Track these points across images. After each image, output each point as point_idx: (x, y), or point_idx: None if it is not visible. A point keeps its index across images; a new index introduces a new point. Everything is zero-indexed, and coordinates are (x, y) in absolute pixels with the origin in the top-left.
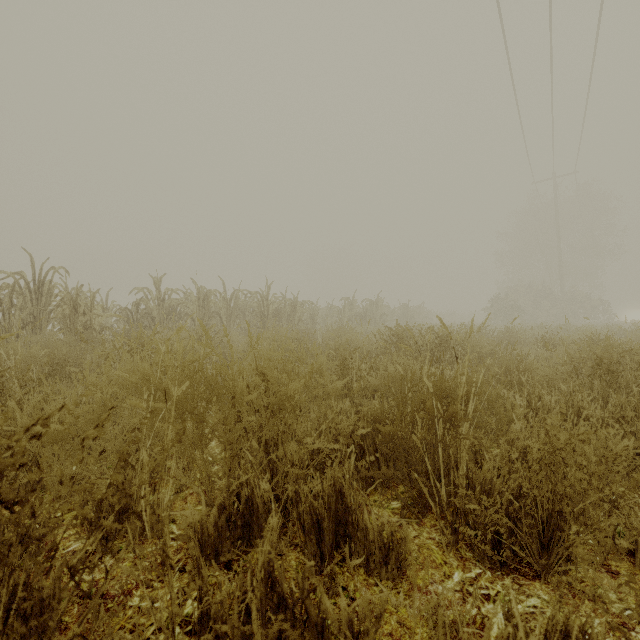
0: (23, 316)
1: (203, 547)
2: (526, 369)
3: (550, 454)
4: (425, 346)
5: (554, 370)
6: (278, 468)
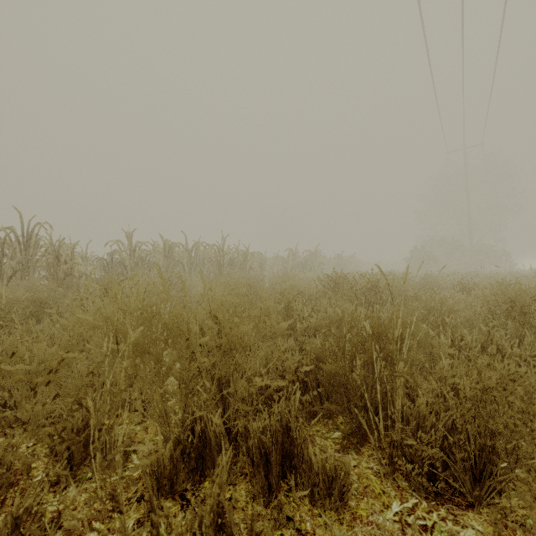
0: (13, 264)
1: (159, 479)
2: (448, 311)
3: (482, 393)
4: (358, 290)
5: (473, 312)
6: (229, 403)
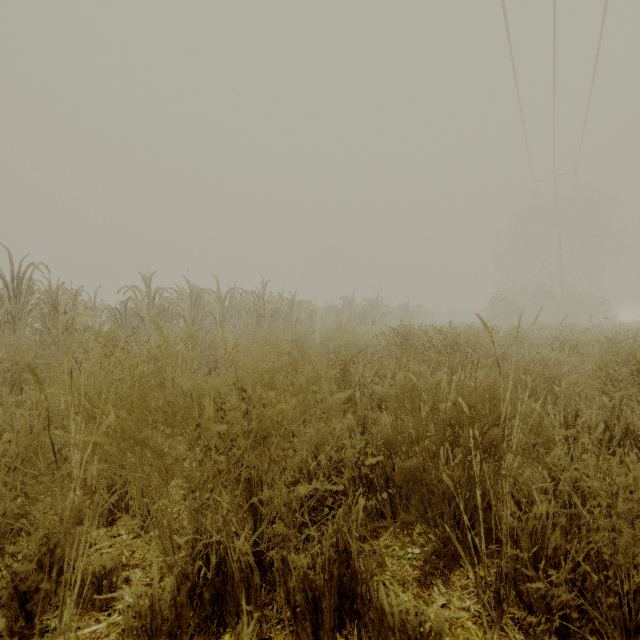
0: None
1: (154, 637)
2: (553, 376)
3: None
4: (433, 348)
5: (586, 377)
6: (262, 515)
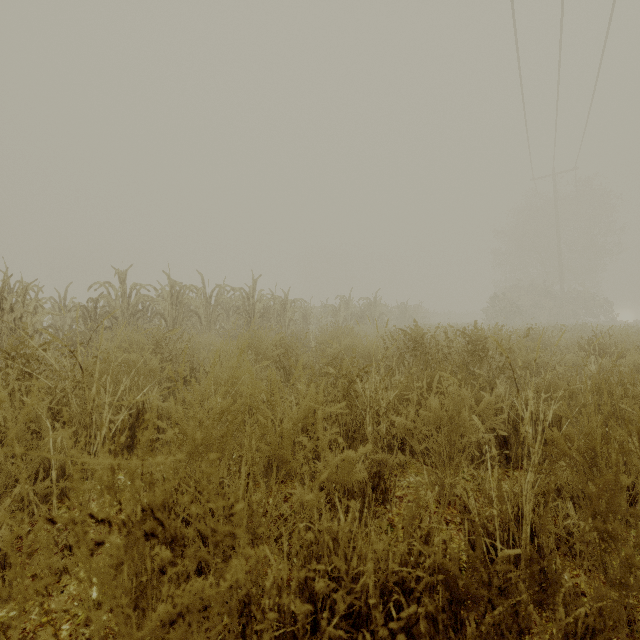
0: None
1: None
2: None
3: None
4: (456, 355)
5: None
6: None
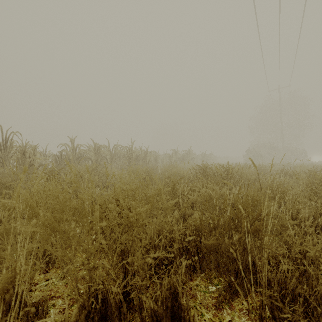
0: None
1: None
2: (283, 190)
3: None
4: (219, 176)
5: (301, 191)
6: (128, 270)
